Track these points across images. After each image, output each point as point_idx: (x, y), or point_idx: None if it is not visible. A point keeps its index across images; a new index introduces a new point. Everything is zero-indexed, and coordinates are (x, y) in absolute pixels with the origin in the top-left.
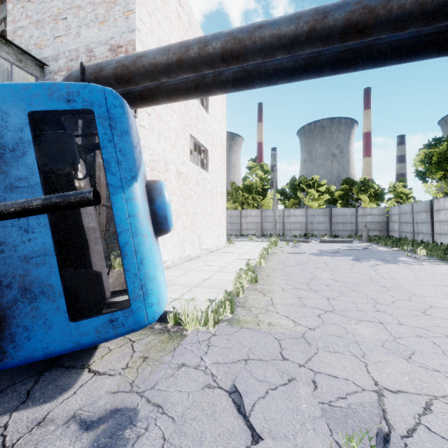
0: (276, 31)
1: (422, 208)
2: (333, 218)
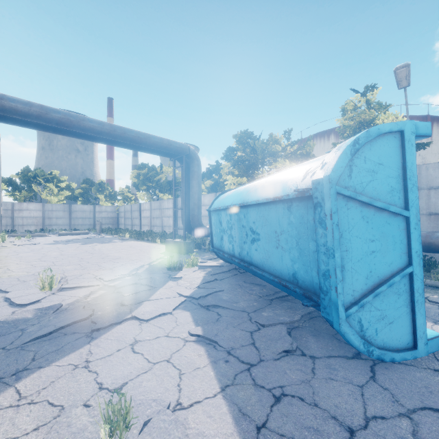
0: (14, 107)
1: (136, 208)
2: (73, 214)
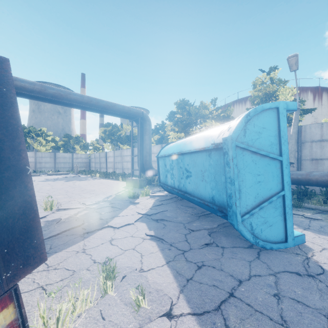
0: (23, 85)
1: (103, 155)
2: (57, 159)
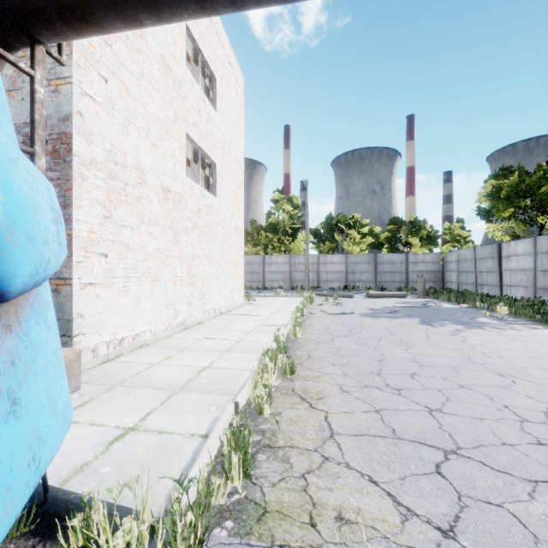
0: None
1: (487, 253)
2: (379, 266)
